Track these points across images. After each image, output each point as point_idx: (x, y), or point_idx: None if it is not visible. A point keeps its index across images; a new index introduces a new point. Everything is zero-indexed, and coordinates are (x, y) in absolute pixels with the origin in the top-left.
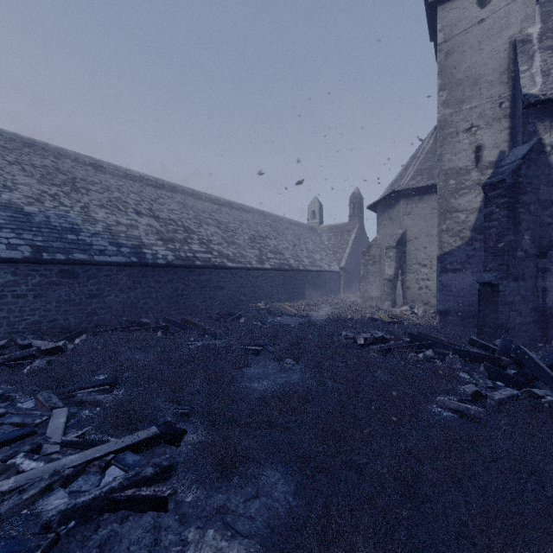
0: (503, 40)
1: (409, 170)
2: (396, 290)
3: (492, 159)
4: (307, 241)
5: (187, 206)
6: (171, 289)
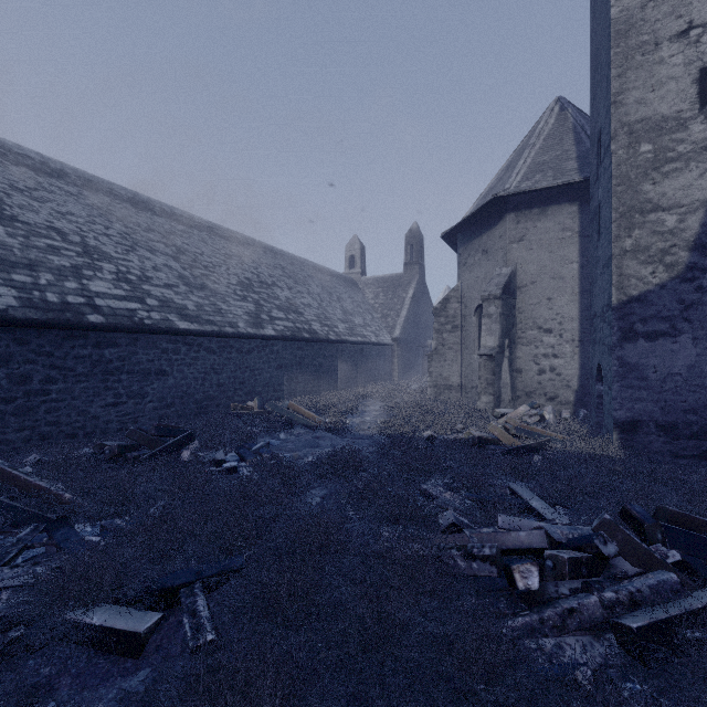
0: None
1: (520, 165)
2: (501, 375)
3: None
4: (342, 297)
5: (112, 216)
6: (5, 380)
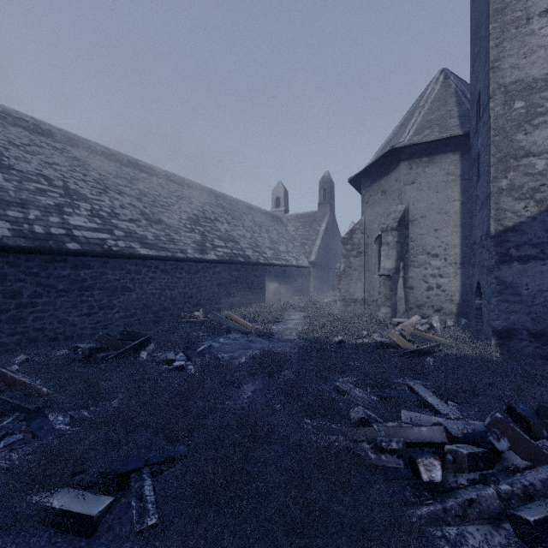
0: None
1: (412, 123)
2: (397, 291)
3: None
4: (270, 230)
5: (89, 166)
6: (0, 295)
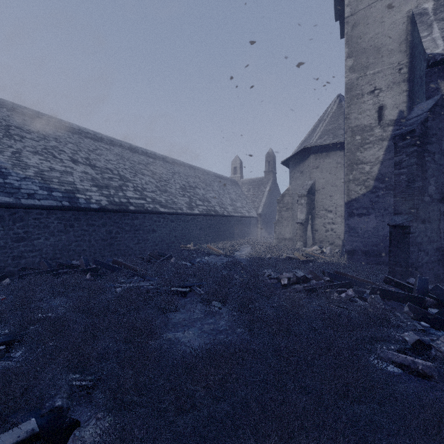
0: (402, 14)
1: (317, 131)
2: (307, 232)
3: (392, 117)
4: (230, 191)
5: (124, 158)
6: (105, 232)
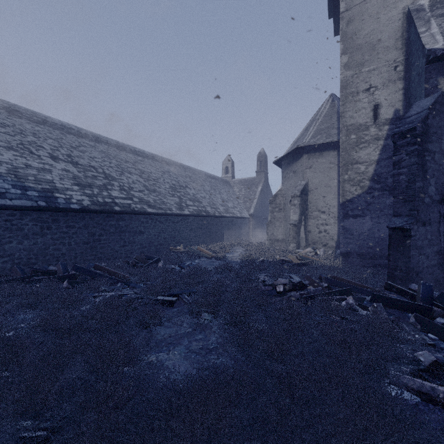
0: (397, 10)
1: (310, 130)
2: (300, 234)
3: (388, 116)
4: (221, 191)
5: (110, 156)
6: (87, 235)
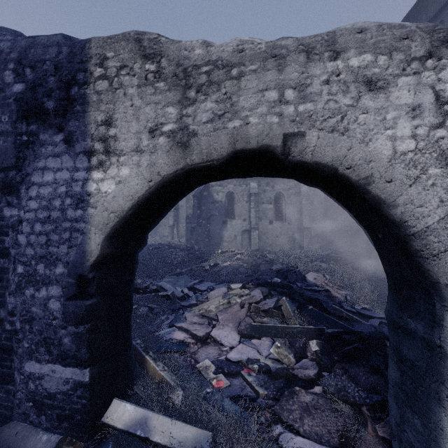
0: None
1: None
2: (174, 231)
3: None
4: None
5: None
6: None
